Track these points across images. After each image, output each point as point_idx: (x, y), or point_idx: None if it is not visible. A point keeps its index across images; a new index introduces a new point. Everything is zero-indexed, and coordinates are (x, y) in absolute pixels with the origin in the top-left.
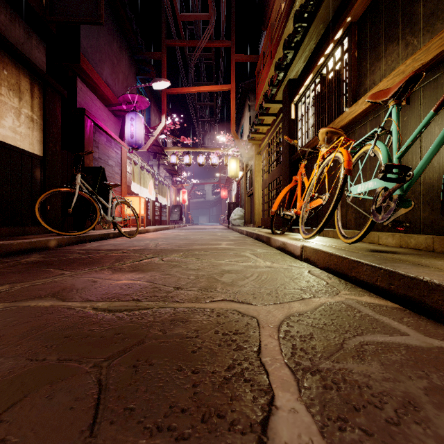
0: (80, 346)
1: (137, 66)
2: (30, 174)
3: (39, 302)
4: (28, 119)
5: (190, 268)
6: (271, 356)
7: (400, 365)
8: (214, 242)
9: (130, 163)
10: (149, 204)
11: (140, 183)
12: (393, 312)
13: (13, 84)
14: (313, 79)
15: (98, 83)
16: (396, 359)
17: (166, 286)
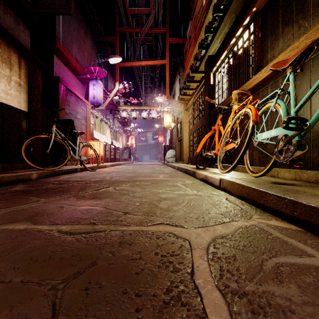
0: (42, 268)
1: (97, 46)
2: (18, 125)
3: (15, 225)
4: (17, 84)
5: (136, 196)
6: (203, 278)
7: (315, 288)
8: (154, 175)
9: (92, 117)
10: (107, 146)
11: (100, 131)
12: (298, 235)
13: (5, 58)
14: (227, 55)
15: (69, 58)
16: (310, 281)
17: (117, 211)
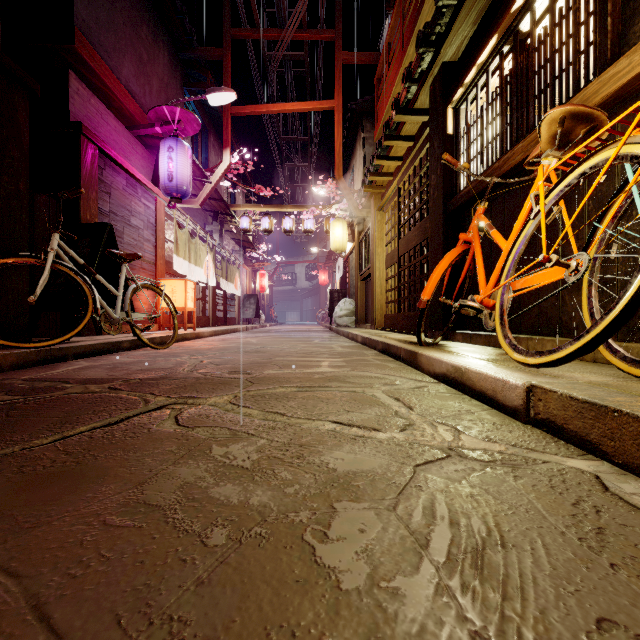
0: None
1: (184, 71)
2: None
3: None
4: None
5: (231, 463)
6: None
7: None
8: (307, 359)
9: (172, 226)
10: (206, 292)
11: (189, 258)
12: None
13: None
14: (498, 47)
15: (111, 86)
16: None
17: None
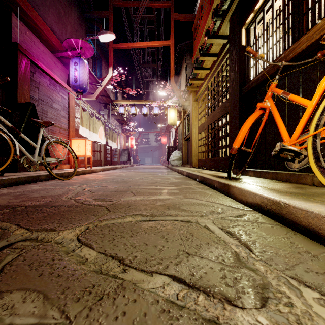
0: None
1: (87, 25)
2: None
3: None
4: None
5: None
6: None
7: None
8: (153, 187)
9: (80, 110)
10: (100, 147)
11: (89, 128)
12: None
13: None
14: None
15: (40, 25)
16: None
17: None
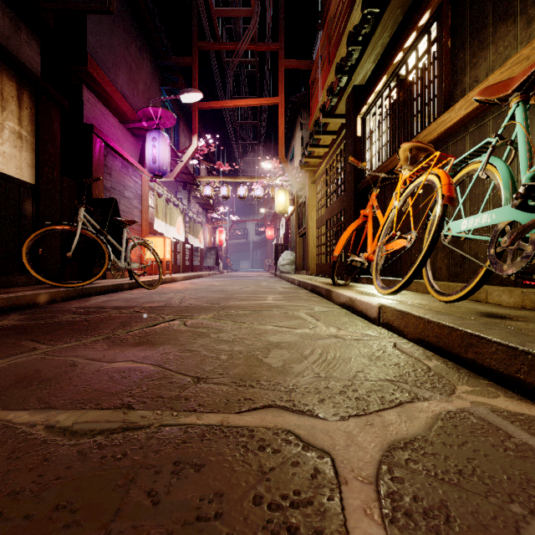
0: None
1: (161, 74)
2: (17, 207)
3: None
4: (15, 135)
5: (222, 339)
6: None
7: None
8: (258, 296)
9: (152, 195)
10: (177, 246)
11: (166, 220)
12: None
13: None
14: (387, 83)
15: (111, 93)
16: None
17: (182, 375)
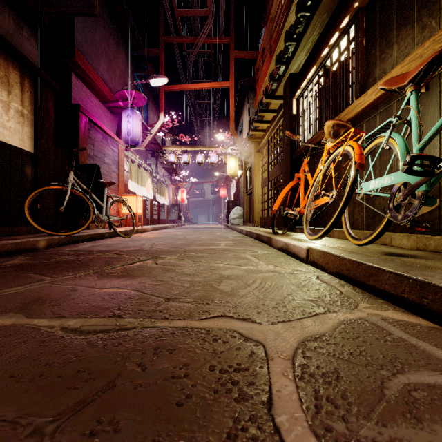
0: (25, 393)
1: (134, 63)
2: (20, 171)
3: None
4: (18, 114)
5: (185, 273)
6: (288, 413)
7: None
8: (213, 242)
9: (127, 161)
10: (147, 203)
11: (138, 182)
12: (432, 334)
13: (1, 77)
14: (316, 72)
15: (94, 79)
16: None
17: (156, 297)
